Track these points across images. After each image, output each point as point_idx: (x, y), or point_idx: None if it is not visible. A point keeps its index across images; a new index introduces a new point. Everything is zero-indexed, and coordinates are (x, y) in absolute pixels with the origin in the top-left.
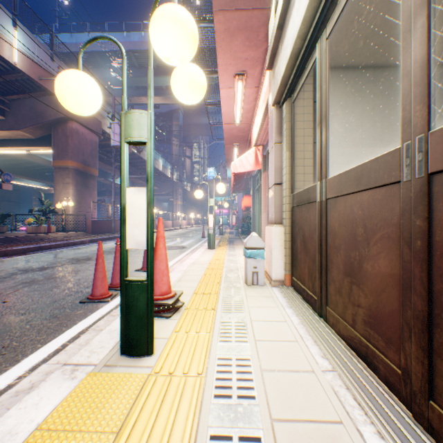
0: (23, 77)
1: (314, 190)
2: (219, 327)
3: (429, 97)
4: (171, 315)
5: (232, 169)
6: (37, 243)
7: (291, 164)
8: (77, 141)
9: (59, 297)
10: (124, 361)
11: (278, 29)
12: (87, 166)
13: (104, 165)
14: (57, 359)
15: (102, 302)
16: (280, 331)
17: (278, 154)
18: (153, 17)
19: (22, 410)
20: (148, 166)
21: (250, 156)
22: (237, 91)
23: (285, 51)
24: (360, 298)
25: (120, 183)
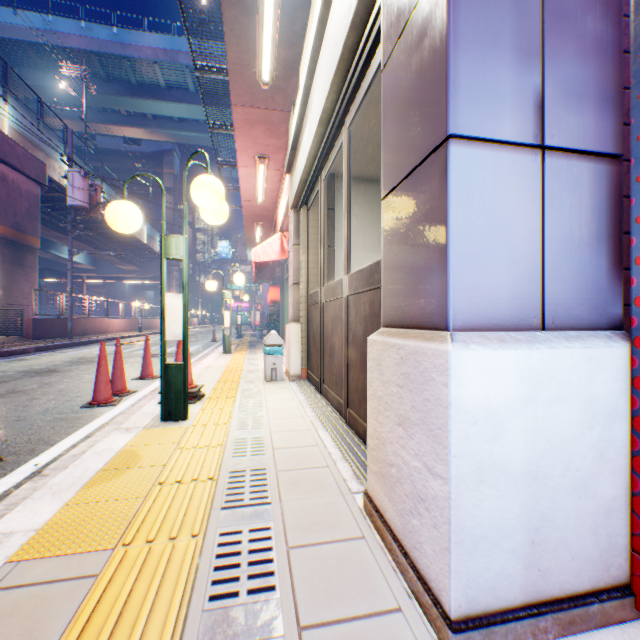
0: None
1: (318, 294)
2: (240, 405)
3: (348, 257)
4: (195, 401)
5: (254, 257)
6: None
7: (307, 266)
8: (5, 193)
9: (49, 406)
10: (166, 424)
11: (292, 150)
12: (22, 232)
13: (45, 230)
14: (94, 439)
15: (108, 407)
16: (288, 404)
17: (297, 255)
18: (195, 184)
19: (106, 443)
20: (184, 277)
21: (276, 243)
22: (258, 172)
23: (297, 173)
24: (334, 369)
25: None
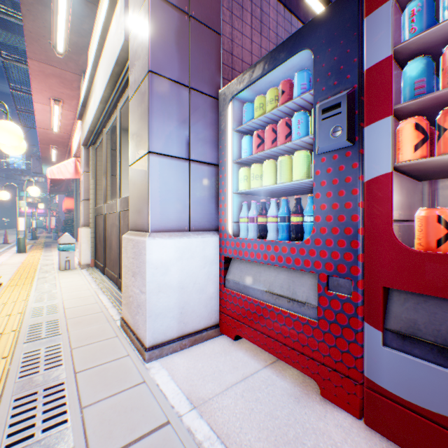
0: None
1: (103, 208)
2: (37, 288)
3: (120, 188)
4: None
5: (50, 175)
6: None
7: (95, 188)
8: None
9: None
10: None
11: (83, 107)
12: None
13: None
14: None
15: None
16: (79, 283)
17: (87, 179)
18: None
19: None
20: None
21: (71, 166)
22: (54, 109)
23: (87, 124)
24: (113, 257)
25: None
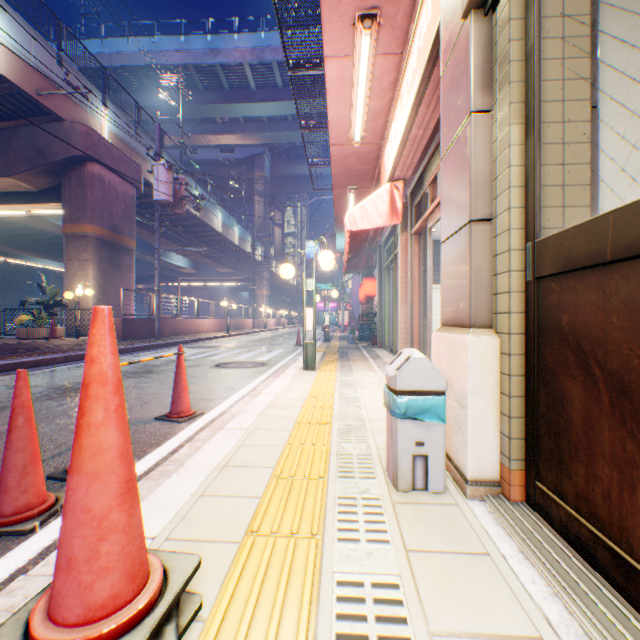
0: (12, 91)
1: None
2: None
3: None
4: None
5: (348, 223)
6: (17, 357)
7: (527, 157)
8: (101, 194)
9: None
10: None
11: None
12: (118, 234)
13: (150, 236)
14: None
15: (10, 537)
16: None
17: (481, 139)
18: None
19: None
20: None
21: (381, 200)
22: (358, 64)
23: None
24: None
25: (176, 263)
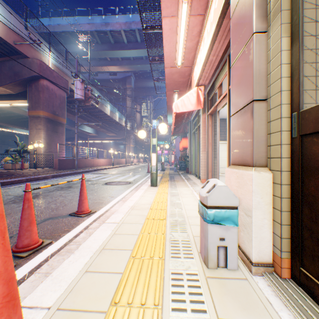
0: (1, 42)
1: None
2: None
3: None
4: None
5: (174, 108)
6: (1, 179)
7: (293, 57)
8: (48, 95)
9: None
10: None
11: None
12: (56, 115)
13: (73, 117)
14: None
15: None
16: None
17: (260, 49)
18: None
19: None
20: None
21: (192, 96)
22: (180, 21)
23: None
24: None
25: (87, 130)
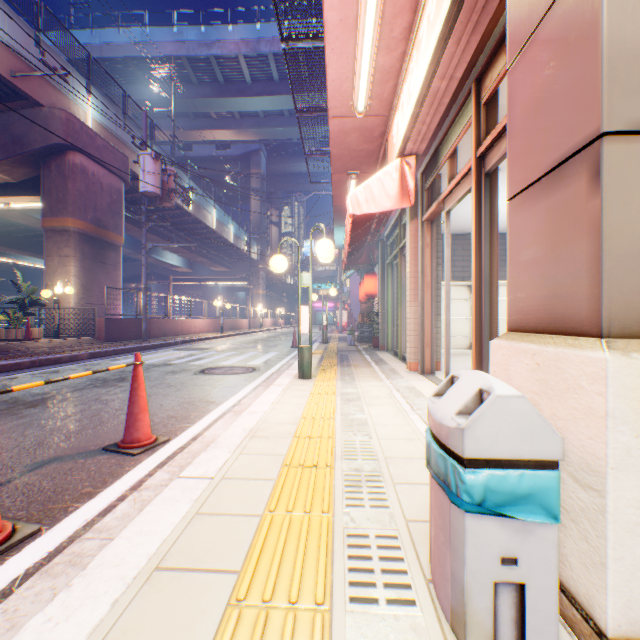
0: None
1: None
2: None
3: None
4: None
5: (351, 206)
6: None
7: None
8: (84, 186)
9: None
10: None
11: None
12: (102, 228)
13: (141, 232)
14: None
15: None
16: None
17: None
18: None
19: None
20: None
21: (390, 179)
22: None
23: None
24: None
25: (170, 261)
